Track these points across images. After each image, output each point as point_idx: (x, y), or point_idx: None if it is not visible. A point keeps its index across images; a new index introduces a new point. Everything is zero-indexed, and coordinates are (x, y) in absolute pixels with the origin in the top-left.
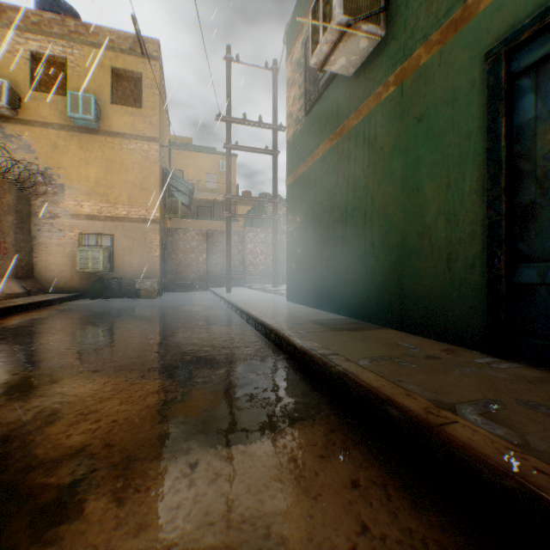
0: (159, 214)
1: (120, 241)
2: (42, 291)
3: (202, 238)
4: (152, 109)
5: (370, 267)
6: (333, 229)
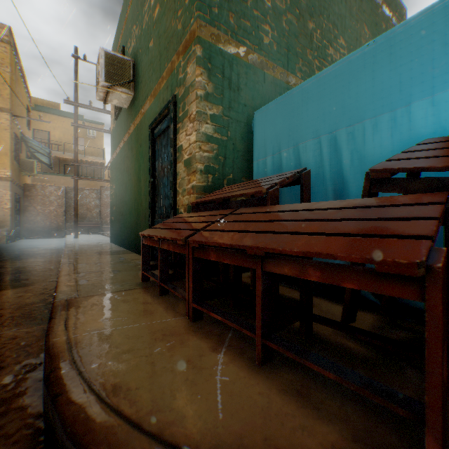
0: (11, 173)
1: None
2: None
3: (61, 194)
4: (4, 84)
5: (132, 220)
6: (123, 196)
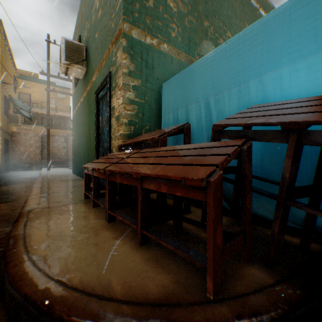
0: (2, 124)
1: None
2: None
3: (38, 139)
4: None
5: (85, 157)
6: (80, 141)
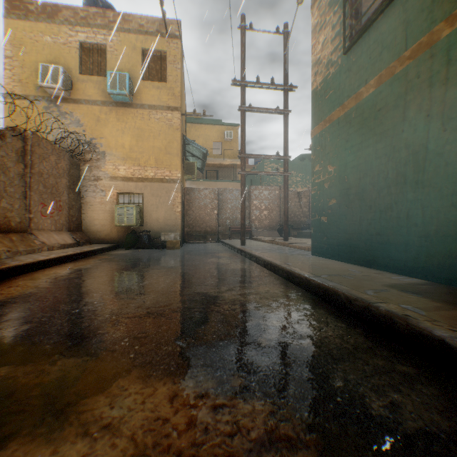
0: (180, 174)
1: (149, 199)
2: (88, 242)
3: (214, 196)
4: (175, 82)
5: None
6: (396, 174)
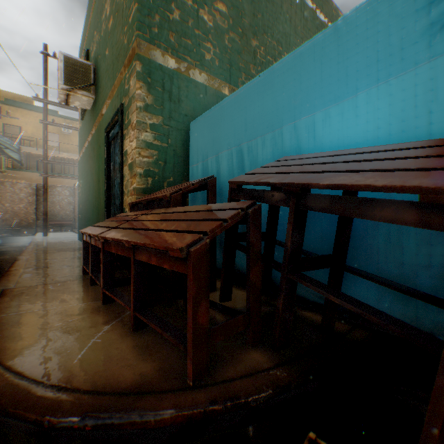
0: None
1: None
2: None
3: (32, 191)
4: None
5: (94, 218)
6: (88, 195)
